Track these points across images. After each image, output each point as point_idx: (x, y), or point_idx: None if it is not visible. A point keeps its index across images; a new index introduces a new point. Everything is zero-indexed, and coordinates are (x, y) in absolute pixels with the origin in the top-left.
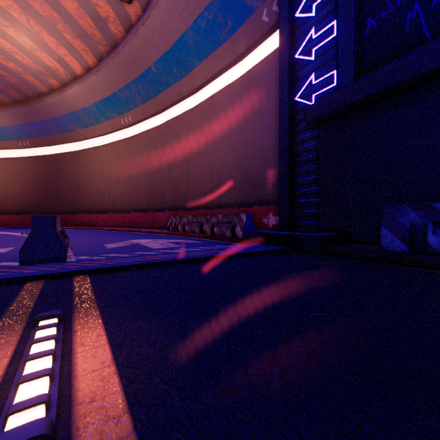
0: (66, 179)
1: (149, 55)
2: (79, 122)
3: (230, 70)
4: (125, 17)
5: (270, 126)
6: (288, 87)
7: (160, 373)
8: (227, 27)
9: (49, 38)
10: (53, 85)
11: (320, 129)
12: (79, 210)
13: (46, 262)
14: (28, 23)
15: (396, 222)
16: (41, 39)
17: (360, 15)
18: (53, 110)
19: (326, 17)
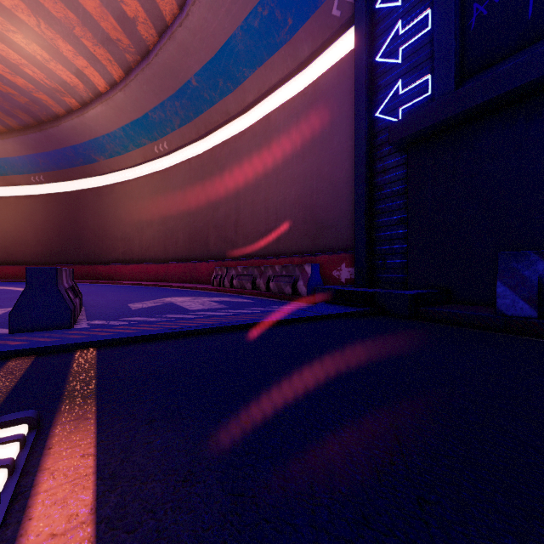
0: (87, 221)
1: (188, 64)
2: (103, 150)
3: (291, 81)
4: (158, 17)
5: (342, 151)
6: (366, 100)
7: (167, 543)
8: (287, 25)
9: (64, 45)
10: (72, 105)
11: (409, 153)
12: (103, 259)
13: (45, 329)
14: (39, 27)
15: (518, 276)
16: (55, 47)
17: (464, 0)
18: (71, 136)
19: (417, 6)
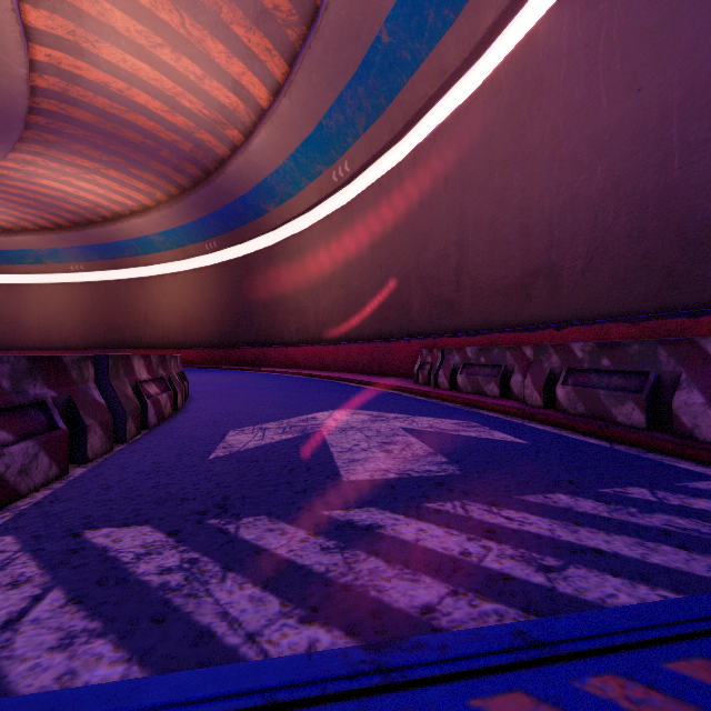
0: (259, 292)
1: (375, 4)
2: (273, 195)
3: None
4: None
5: None
6: None
7: None
8: None
9: (215, 46)
10: (235, 140)
11: None
12: (275, 340)
13: None
14: (183, 26)
15: None
16: (206, 54)
17: None
18: (238, 184)
19: None
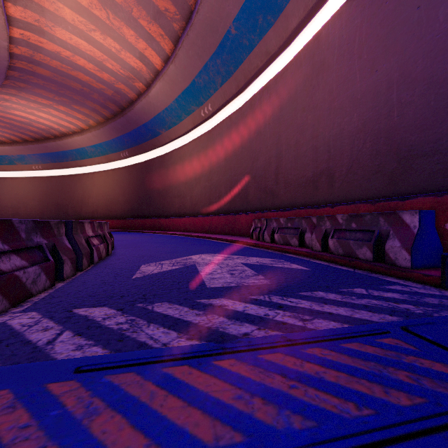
0: (155, 183)
1: (227, 11)
2: (164, 124)
3: None
4: None
5: None
6: None
7: None
8: None
9: (128, 32)
10: (140, 89)
11: None
12: (165, 214)
13: None
14: (108, 19)
15: None
16: (122, 36)
17: None
18: (142, 116)
19: None
